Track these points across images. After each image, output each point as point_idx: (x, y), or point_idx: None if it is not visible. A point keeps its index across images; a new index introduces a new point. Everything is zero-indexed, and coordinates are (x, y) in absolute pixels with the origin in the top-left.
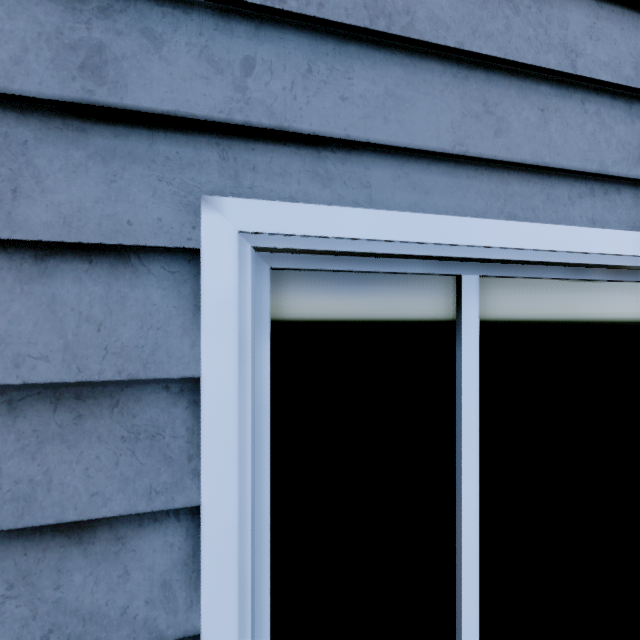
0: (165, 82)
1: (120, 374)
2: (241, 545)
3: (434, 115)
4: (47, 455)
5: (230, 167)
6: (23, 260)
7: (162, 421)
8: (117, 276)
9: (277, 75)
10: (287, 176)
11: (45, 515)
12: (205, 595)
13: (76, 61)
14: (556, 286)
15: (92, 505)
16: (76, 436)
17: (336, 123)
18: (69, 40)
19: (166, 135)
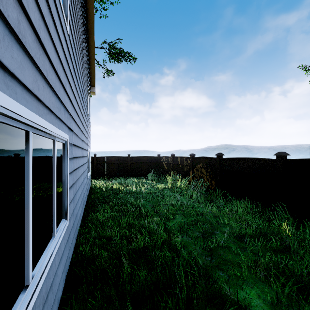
0: None
1: None
2: None
3: (29, 76)
4: None
5: None
6: None
7: None
8: None
9: None
10: None
11: None
12: None
13: None
14: (41, 138)
15: None
16: None
17: (12, 66)
18: None
19: None
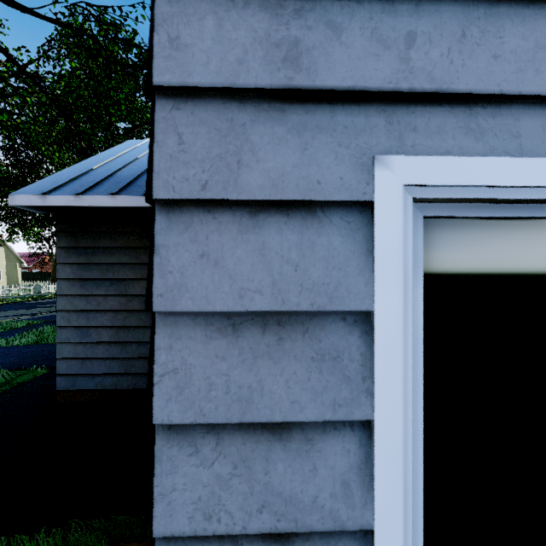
0: (345, 63)
1: (312, 306)
2: (403, 458)
3: None
4: (259, 368)
5: (394, 130)
6: (242, 215)
7: (341, 346)
8: (307, 226)
9: (435, 44)
10: (443, 133)
11: (260, 415)
12: (377, 497)
13: (280, 56)
14: None
15: (292, 410)
16: (279, 354)
17: (489, 80)
18: (274, 40)
19: (343, 108)
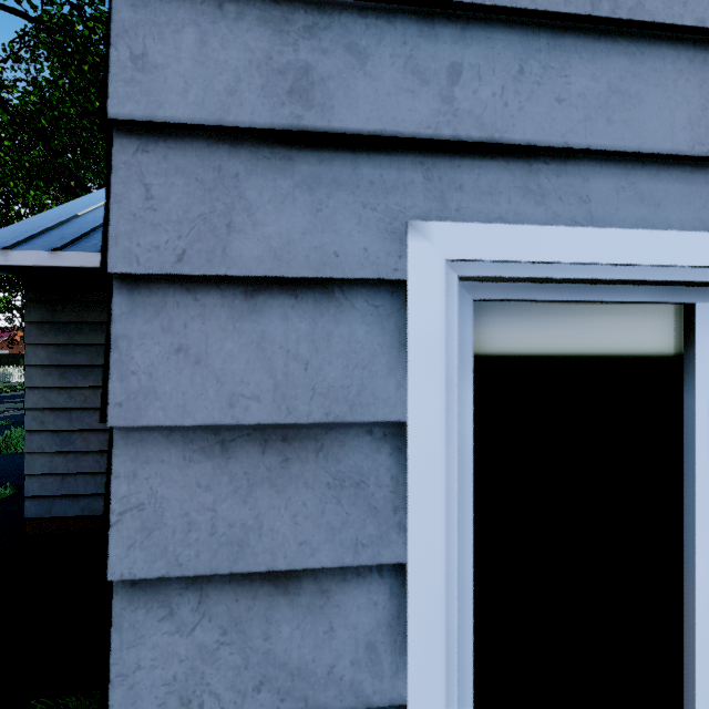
0: (370, 100)
1: (327, 416)
2: (446, 610)
3: (667, 110)
4: (257, 499)
5: (435, 188)
6: (234, 297)
7: (366, 468)
8: (322, 311)
9: (486, 80)
10: (496, 194)
11: (257, 561)
12: (411, 662)
13: (284, 86)
14: None
15: (300, 554)
16: (283, 480)
17: (552, 129)
18: (278, 65)
19: (369, 157)
